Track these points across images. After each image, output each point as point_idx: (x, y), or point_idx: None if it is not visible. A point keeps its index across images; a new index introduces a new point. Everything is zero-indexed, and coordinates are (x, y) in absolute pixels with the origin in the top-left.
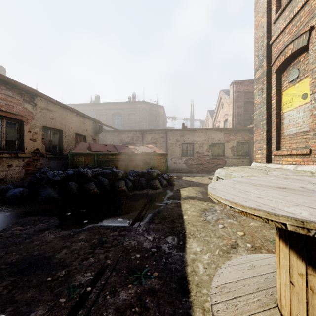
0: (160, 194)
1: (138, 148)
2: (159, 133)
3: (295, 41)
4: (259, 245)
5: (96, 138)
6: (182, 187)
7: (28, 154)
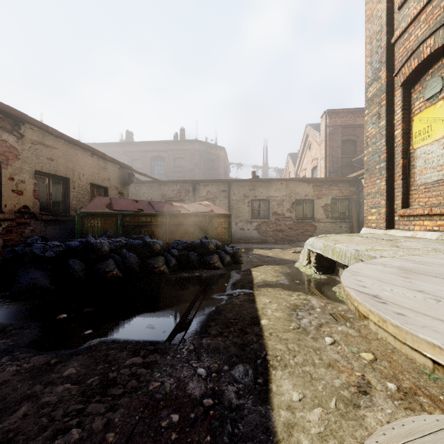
0: (221, 278)
1: (187, 206)
2: (219, 184)
3: (438, 32)
4: (410, 384)
5: (123, 192)
6: (255, 266)
7: (9, 214)
